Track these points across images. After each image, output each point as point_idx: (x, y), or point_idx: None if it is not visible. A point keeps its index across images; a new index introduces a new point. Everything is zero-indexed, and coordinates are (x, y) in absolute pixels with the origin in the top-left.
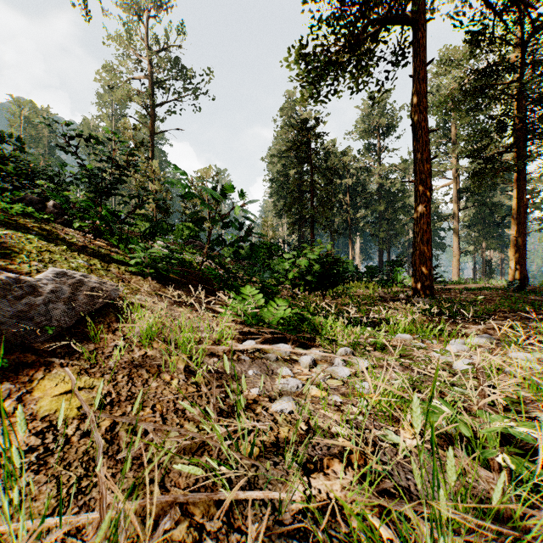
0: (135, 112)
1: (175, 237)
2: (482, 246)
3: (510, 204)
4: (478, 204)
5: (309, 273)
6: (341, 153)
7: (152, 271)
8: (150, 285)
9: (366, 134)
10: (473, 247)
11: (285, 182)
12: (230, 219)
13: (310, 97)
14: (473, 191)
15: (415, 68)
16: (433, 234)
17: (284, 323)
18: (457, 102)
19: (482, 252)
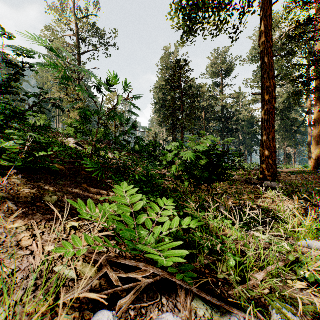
0: (68, 58)
1: (91, 137)
2: (284, 144)
3: (300, 119)
4: (282, 119)
5: (196, 167)
6: (199, 87)
7: (19, 164)
8: (4, 182)
9: (214, 75)
10: (279, 145)
11: (164, 104)
12: (113, 111)
13: (184, 32)
14: (280, 110)
15: (263, 8)
16: (254, 137)
17: (170, 236)
18: (283, 44)
19: (284, 148)
